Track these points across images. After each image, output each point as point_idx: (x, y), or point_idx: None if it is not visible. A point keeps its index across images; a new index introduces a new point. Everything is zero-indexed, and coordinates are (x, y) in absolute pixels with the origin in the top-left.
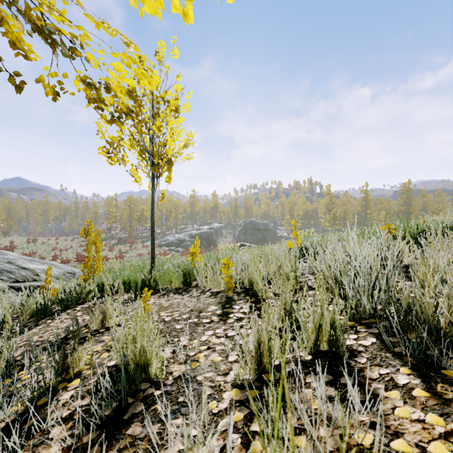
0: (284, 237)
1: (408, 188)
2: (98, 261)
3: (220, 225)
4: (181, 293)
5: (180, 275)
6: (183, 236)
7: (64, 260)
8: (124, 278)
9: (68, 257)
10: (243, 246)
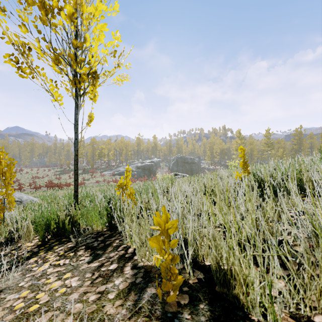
0: (206, 168)
1: (299, 132)
2: (7, 195)
3: (158, 159)
4: (95, 249)
5: (104, 215)
6: (131, 167)
7: (36, 186)
8: (42, 214)
9: (44, 183)
10: (176, 175)
